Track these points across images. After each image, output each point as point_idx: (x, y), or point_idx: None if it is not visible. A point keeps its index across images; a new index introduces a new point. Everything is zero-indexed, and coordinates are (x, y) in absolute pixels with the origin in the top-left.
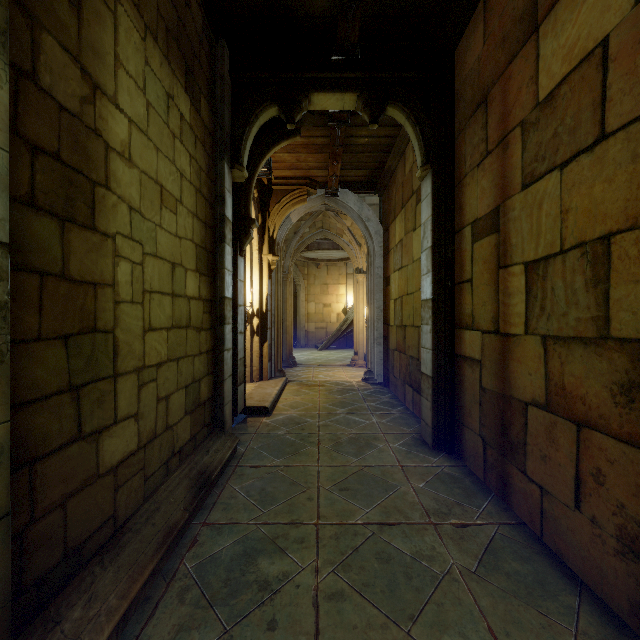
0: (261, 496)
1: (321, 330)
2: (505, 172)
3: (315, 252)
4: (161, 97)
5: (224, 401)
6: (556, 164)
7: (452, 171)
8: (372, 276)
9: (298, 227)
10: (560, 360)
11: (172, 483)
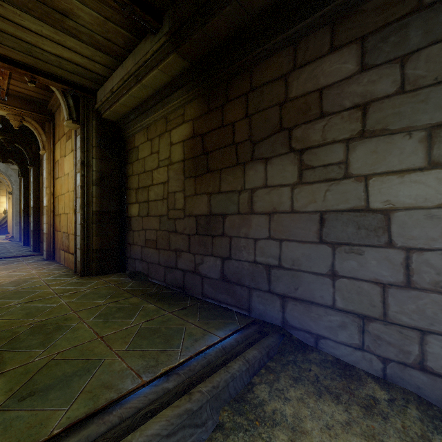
0: None
1: None
2: None
3: None
4: None
5: None
6: None
7: (28, 180)
8: (14, 198)
9: None
10: None
11: None
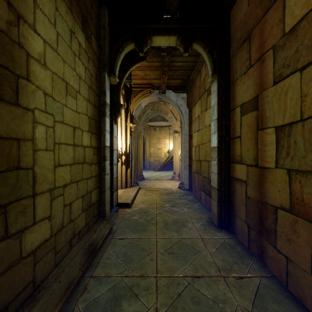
0: (124, 258)
1: (156, 161)
2: (262, 76)
3: (154, 122)
4: (66, 31)
5: (105, 202)
6: (297, 68)
7: (228, 77)
8: (183, 134)
9: (145, 110)
10: (300, 184)
11: (73, 253)
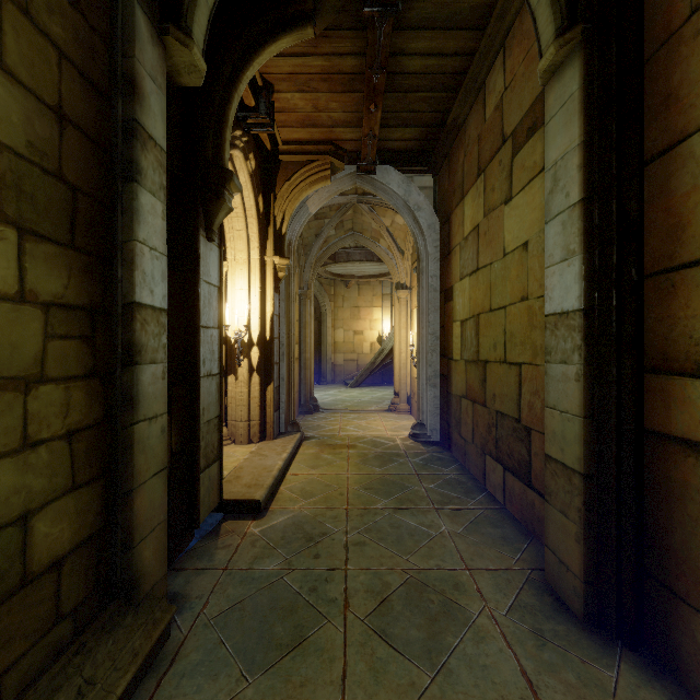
0: None
1: (351, 363)
2: None
3: (344, 266)
4: None
5: (134, 535)
6: None
7: (637, 28)
8: (424, 289)
9: (320, 228)
10: None
11: None
